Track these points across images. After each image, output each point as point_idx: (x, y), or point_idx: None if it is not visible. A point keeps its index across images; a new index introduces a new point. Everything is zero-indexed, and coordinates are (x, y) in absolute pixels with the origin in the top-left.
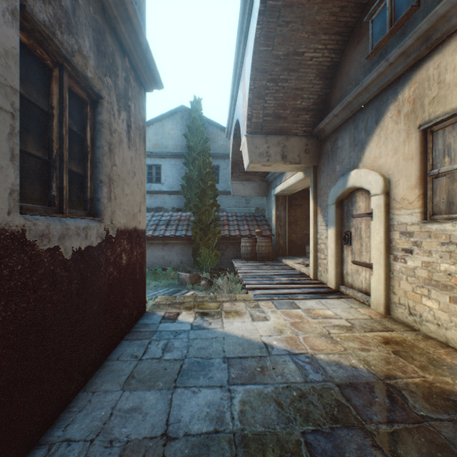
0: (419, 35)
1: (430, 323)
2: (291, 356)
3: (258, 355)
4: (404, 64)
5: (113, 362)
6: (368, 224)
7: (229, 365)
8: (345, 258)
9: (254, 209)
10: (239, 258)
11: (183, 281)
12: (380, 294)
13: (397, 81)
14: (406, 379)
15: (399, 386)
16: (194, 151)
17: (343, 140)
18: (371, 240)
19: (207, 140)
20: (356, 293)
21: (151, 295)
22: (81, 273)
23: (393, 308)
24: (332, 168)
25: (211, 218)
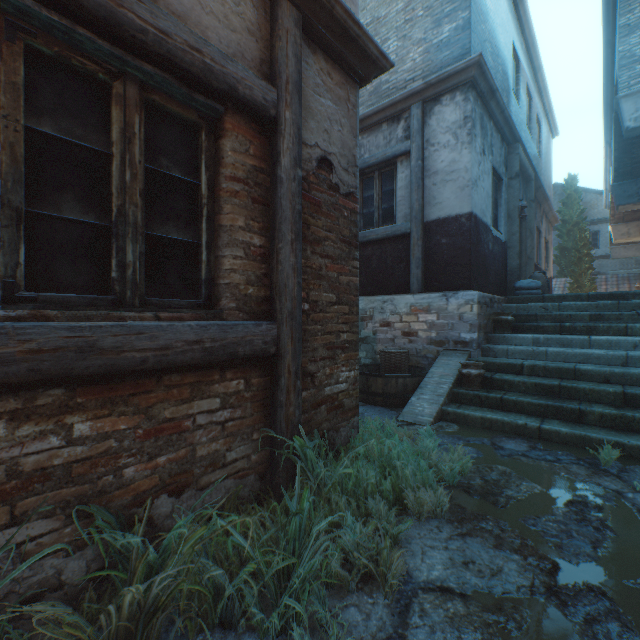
0: None
1: None
2: None
3: None
4: None
5: None
6: None
7: None
8: None
9: None
10: None
11: None
12: None
13: None
14: None
15: None
16: (568, 224)
17: None
18: None
19: (583, 210)
20: None
21: None
22: None
23: None
24: None
25: (585, 278)
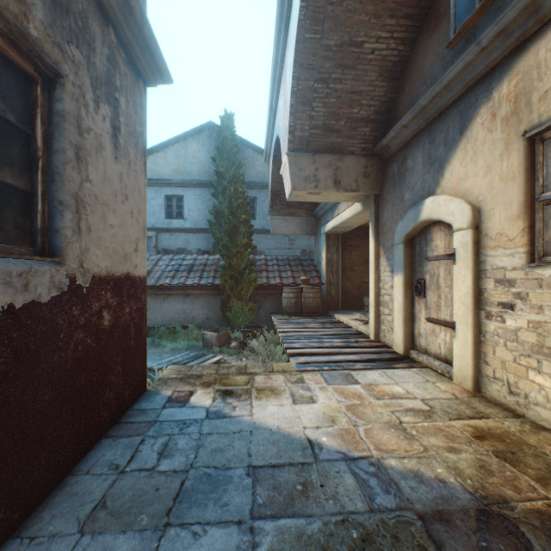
0: (526, 2)
1: (542, 407)
2: (348, 463)
3: (299, 461)
4: (502, 48)
5: (80, 477)
6: (449, 269)
7: (255, 480)
8: (417, 313)
9: (300, 251)
10: (280, 313)
11: (208, 343)
12: (467, 364)
13: (491, 73)
14: (522, 503)
15: (514, 517)
16: (225, 179)
17: (415, 158)
18: (454, 290)
19: (241, 165)
20: (432, 360)
21: (165, 362)
22: (14, 346)
23: (486, 383)
24: (399, 197)
25: (244, 262)
